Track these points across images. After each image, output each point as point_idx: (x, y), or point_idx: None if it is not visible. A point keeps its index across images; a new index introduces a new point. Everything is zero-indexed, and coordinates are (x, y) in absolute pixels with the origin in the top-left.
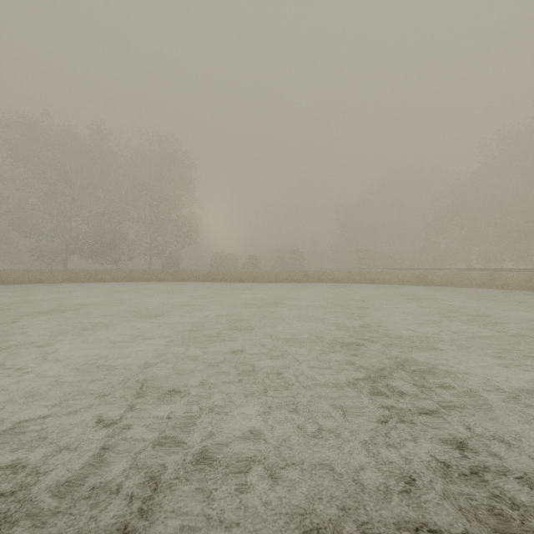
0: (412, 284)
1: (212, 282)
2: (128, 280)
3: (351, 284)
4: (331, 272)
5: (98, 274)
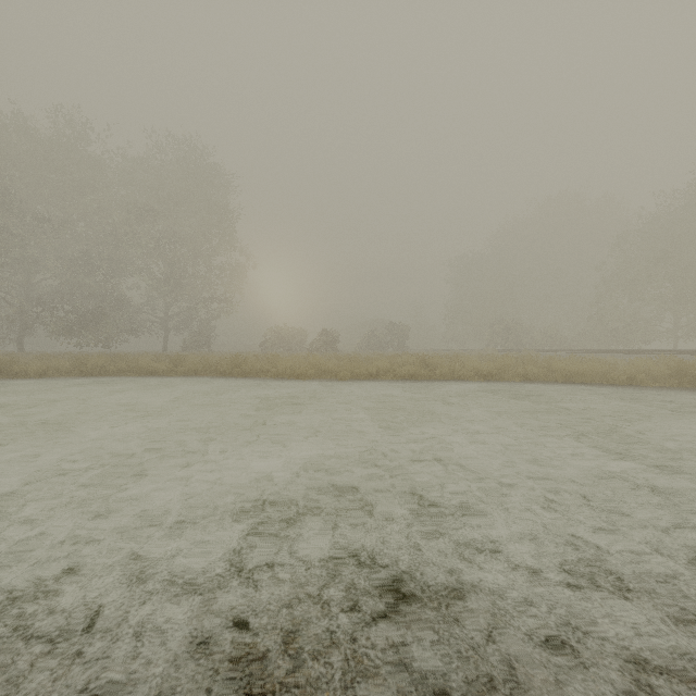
0: (662, 384)
1: (238, 378)
2: (78, 374)
3: (525, 383)
4: (471, 357)
5: (14, 361)
